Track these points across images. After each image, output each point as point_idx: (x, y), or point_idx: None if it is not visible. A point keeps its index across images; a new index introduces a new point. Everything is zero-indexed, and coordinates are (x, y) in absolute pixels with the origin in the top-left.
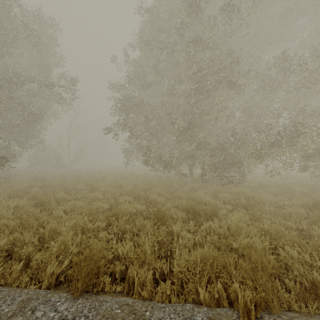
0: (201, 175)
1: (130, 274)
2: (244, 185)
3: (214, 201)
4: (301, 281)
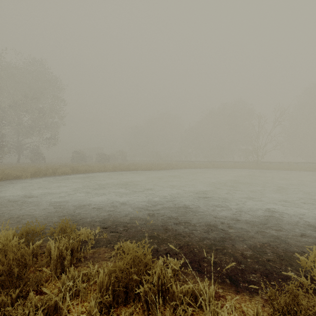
0: None
1: None
2: None
3: None
4: None
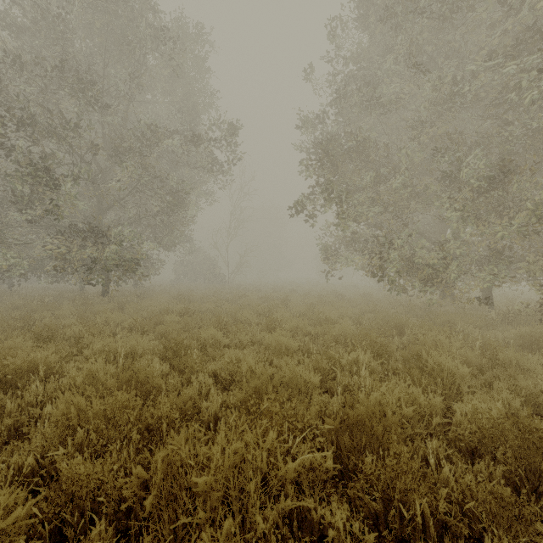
0: (541, 304)
1: None
2: None
3: None
4: None
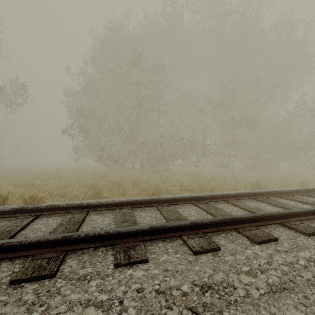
0: (141, 167)
1: (112, 197)
2: (168, 172)
3: (148, 179)
4: (172, 194)
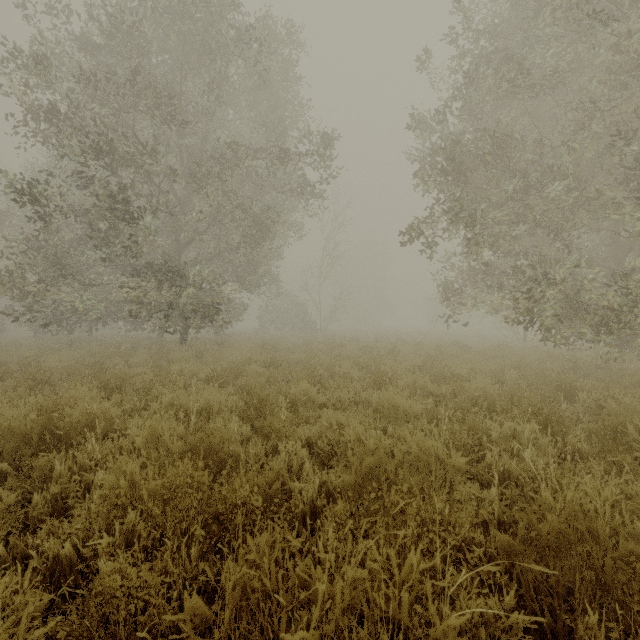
0: None
1: None
2: None
3: None
4: None
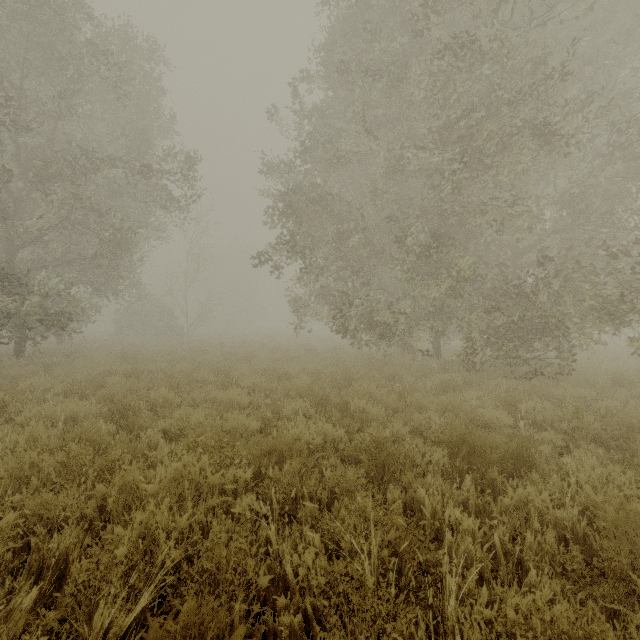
0: (465, 355)
1: None
2: (573, 379)
3: (511, 420)
4: None
